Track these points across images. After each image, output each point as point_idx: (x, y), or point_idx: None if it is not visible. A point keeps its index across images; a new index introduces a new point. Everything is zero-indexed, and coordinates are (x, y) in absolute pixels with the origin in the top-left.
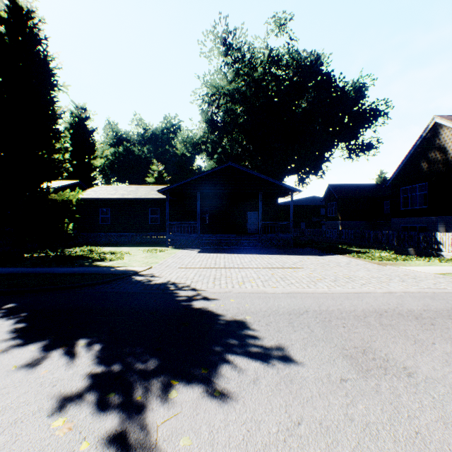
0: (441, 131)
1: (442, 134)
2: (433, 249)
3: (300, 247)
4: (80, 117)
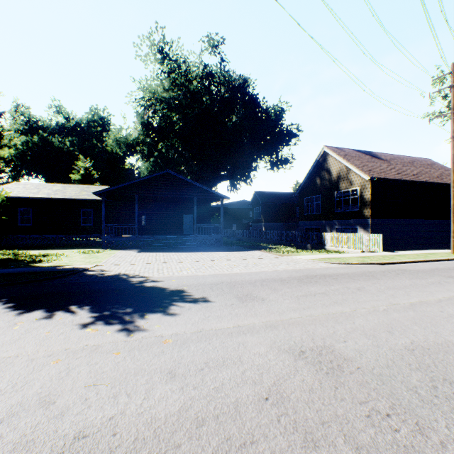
0: (328, 157)
1: (328, 160)
2: (321, 245)
3: (229, 245)
4: None
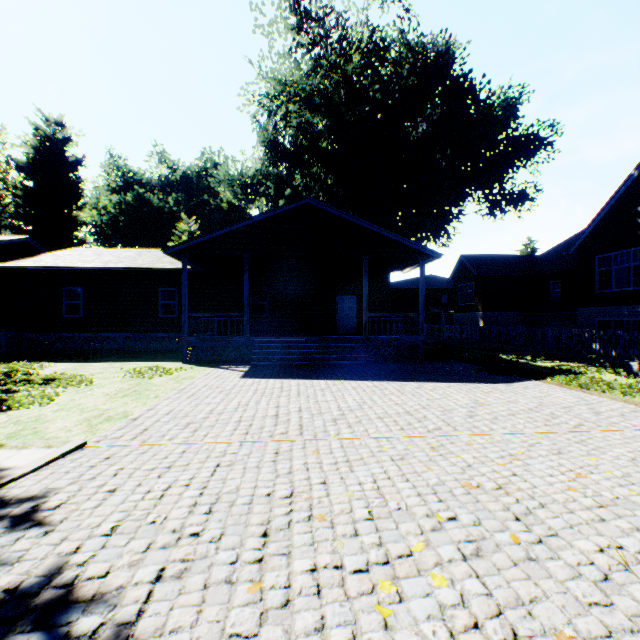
0: None
1: None
2: None
3: (439, 360)
4: (52, 138)
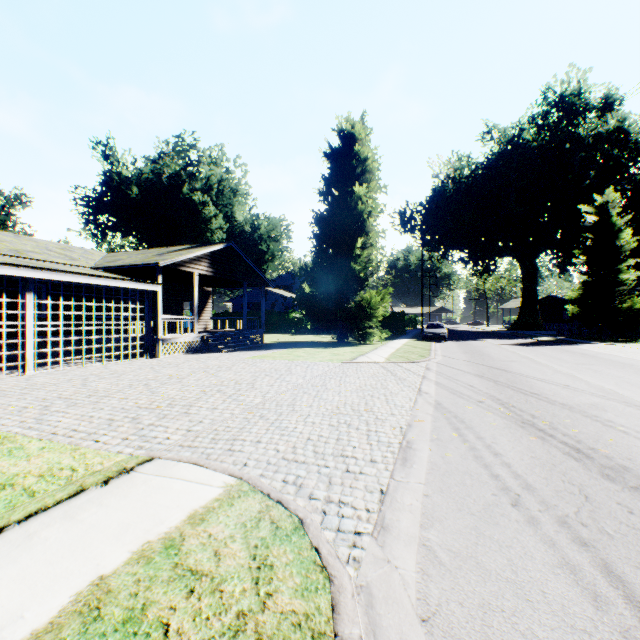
0: None
1: None
2: None
3: None
4: None
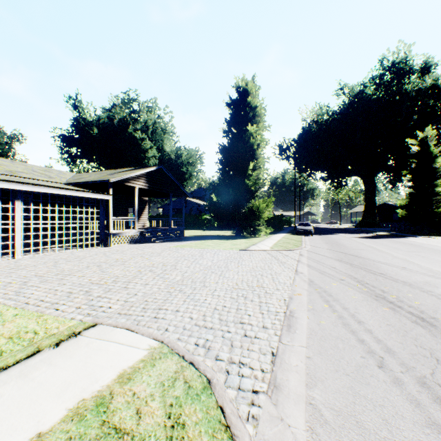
0: None
1: None
2: None
3: None
4: None
